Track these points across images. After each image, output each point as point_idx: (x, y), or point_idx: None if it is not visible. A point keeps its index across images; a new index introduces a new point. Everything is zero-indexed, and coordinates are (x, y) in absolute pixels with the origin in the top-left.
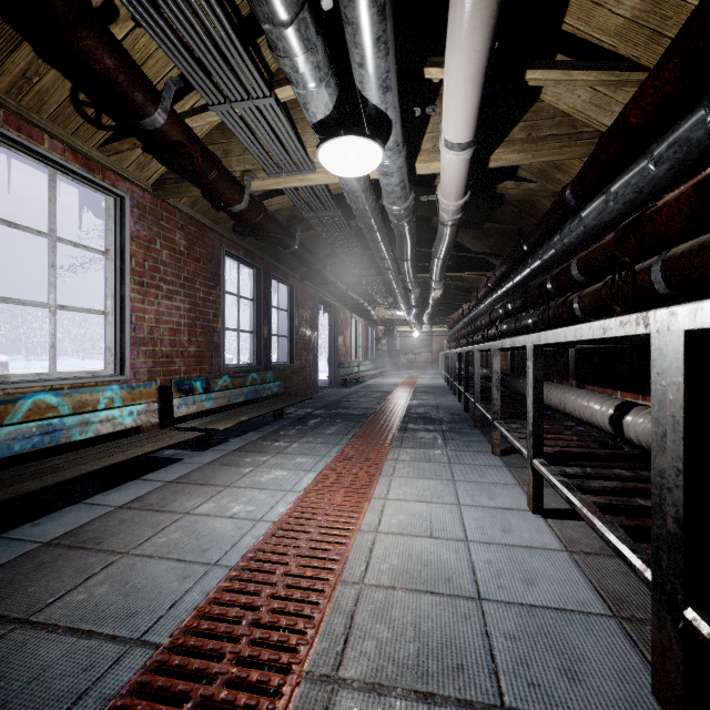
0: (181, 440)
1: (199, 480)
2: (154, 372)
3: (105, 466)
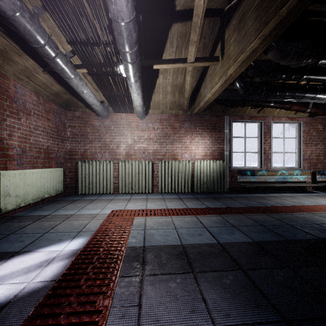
0: (316, 185)
1: (322, 196)
2: (310, 167)
3: (295, 186)
